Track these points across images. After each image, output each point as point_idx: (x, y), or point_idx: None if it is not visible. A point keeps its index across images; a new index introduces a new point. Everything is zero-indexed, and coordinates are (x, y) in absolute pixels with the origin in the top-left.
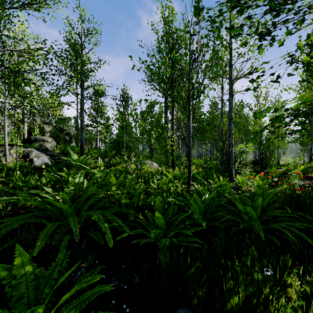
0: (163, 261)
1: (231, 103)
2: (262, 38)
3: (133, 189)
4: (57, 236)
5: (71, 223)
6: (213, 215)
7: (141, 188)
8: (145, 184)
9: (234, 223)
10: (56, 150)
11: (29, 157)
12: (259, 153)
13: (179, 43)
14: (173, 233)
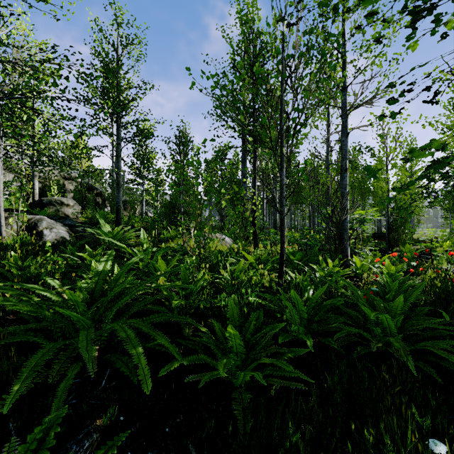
0: (241, 419)
1: (344, 145)
2: (417, 20)
3: (193, 280)
4: (58, 367)
5: (81, 345)
6: (322, 325)
7: (204, 279)
8: (213, 271)
9: (358, 340)
10: (81, 219)
11: (37, 229)
12: (386, 223)
13: (265, 52)
14: (257, 362)
